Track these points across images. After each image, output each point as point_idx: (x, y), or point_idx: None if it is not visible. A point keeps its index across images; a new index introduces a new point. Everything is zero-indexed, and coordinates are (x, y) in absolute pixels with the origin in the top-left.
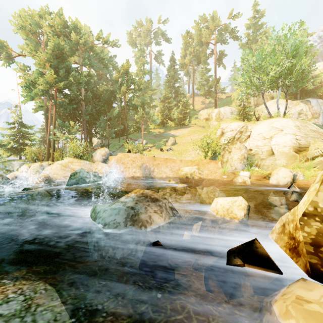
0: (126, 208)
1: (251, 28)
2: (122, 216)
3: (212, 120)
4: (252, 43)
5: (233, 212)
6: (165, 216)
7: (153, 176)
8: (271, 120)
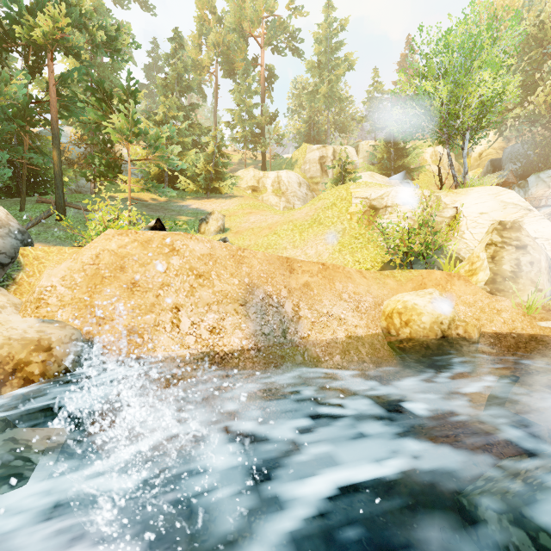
0: None
1: (322, 44)
2: None
3: (267, 193)
4: (323, 70)
5: None
6: None
7: (298, 340)
8: (491, 188)
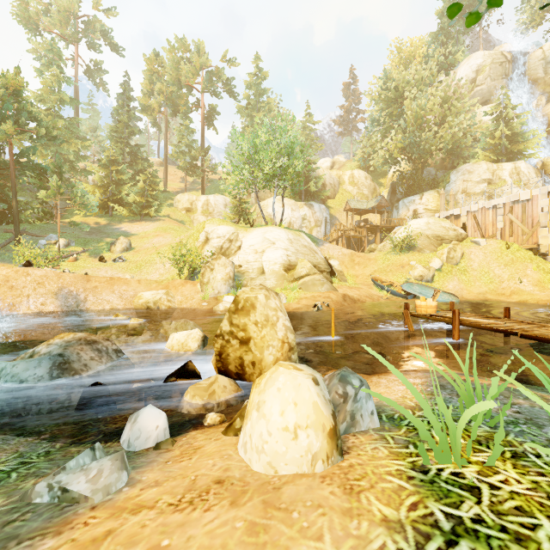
0: (51, 357)
1: (252, 89)
2: (46, 367)
3: (197, 213)
4: (253, 110)
5: (188, 345)
6: (107, 360)
7: (84, 309)
8: (264, 229)
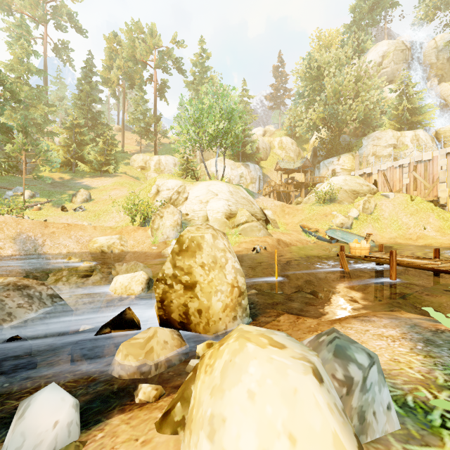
0: None
1: (198, 67)
2: None
3: (150, 171)
4: (198, 84)
5: (131, 288)
6: (38, 306)
7: (42, 253)
8: (208, 183)
